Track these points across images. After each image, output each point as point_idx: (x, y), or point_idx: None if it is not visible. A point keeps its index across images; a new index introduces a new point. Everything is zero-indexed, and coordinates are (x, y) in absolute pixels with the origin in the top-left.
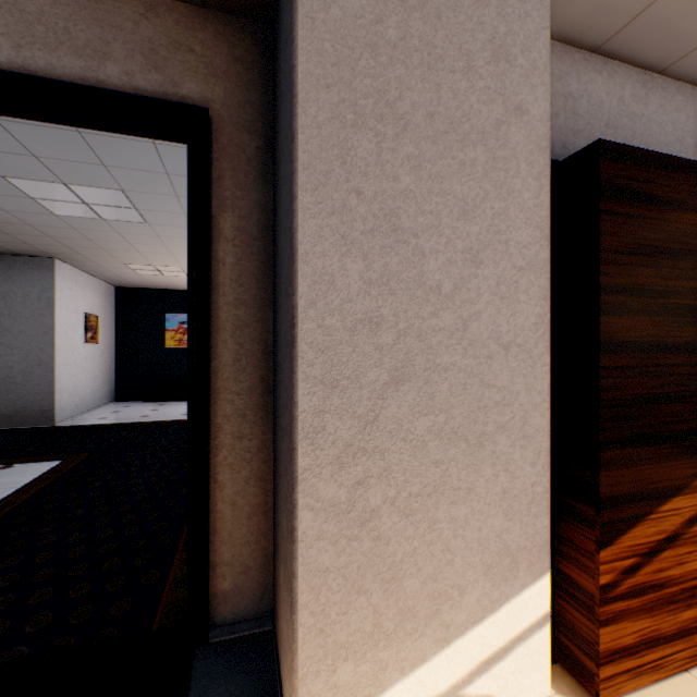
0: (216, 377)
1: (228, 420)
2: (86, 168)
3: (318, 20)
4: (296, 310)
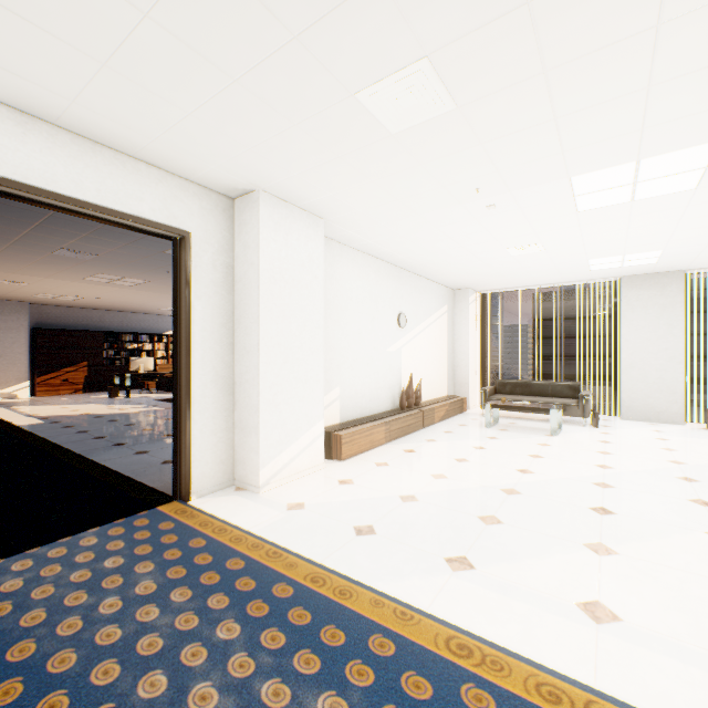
0: None
1: None
2: None
3: None
4: None
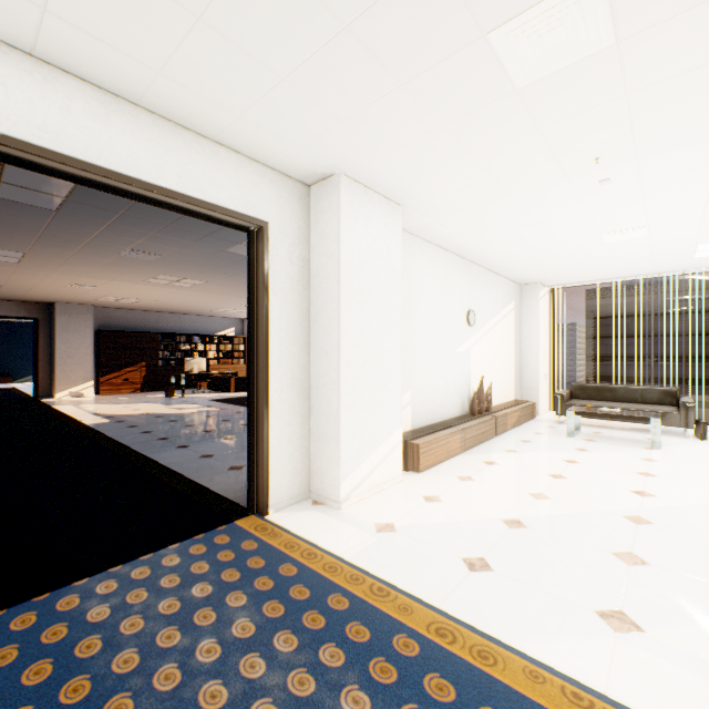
0: (41, 359)
1: (43, 365)
2: None
3: (59, 322)
4: (56, 351)
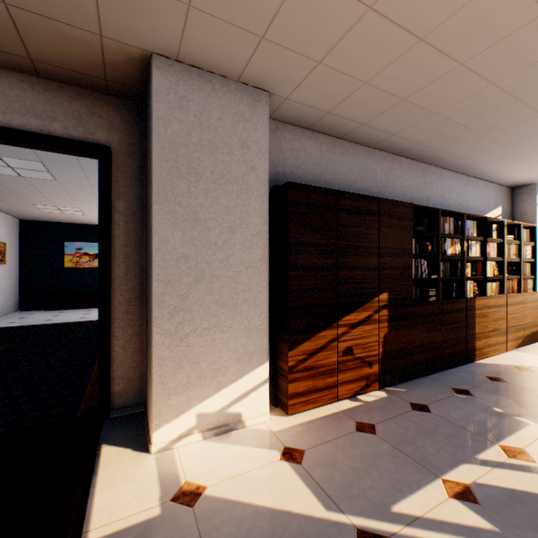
0: (114, 283)
1: (121, 305)
2: (17, 149)
3: (162, 135)
4: (152, 253)
